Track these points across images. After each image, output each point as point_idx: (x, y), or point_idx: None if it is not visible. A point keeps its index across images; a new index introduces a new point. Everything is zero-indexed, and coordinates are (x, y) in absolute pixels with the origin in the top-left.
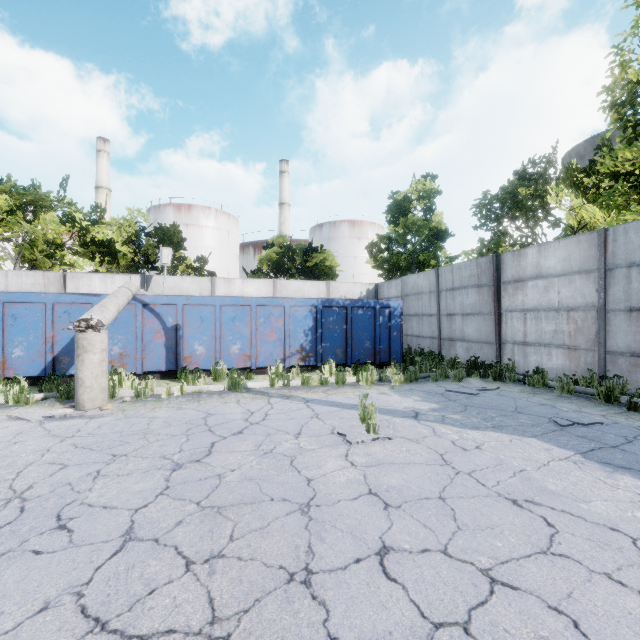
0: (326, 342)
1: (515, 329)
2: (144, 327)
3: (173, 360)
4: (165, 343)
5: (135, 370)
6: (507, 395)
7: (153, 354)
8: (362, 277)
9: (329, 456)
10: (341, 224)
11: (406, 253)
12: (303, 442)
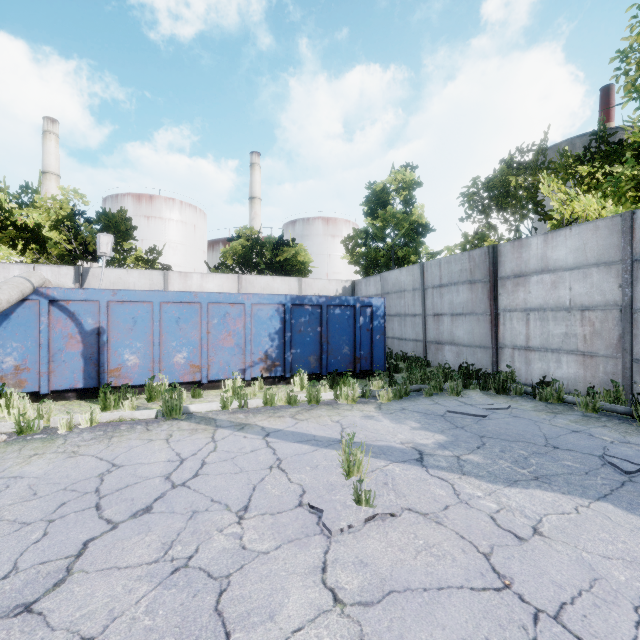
0: (296, 348)
1: (515, 331)
2: (52, 331)
3: (94, 374)
4: (82, 352)
5: (38, 389)
6: (523, 416)
7: (65, 367)
8: (336, 276)
9: (292, 573)
10: (315, 221)
11: (384, 249)
12: (249, 532)
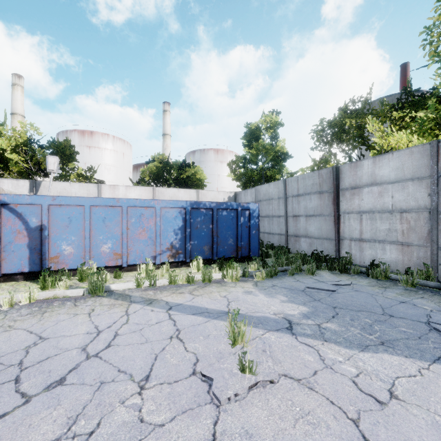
0: (194, 240)
1: (352, 228)
2: (3, 227)
3: (37, 261)
4: (28, 244)
5: None
6: (362, 290)
7: (14, 255)
8: (223, 190)
9: None
10: (208, 151)
11: (257, 170)
12: (148, 403)
